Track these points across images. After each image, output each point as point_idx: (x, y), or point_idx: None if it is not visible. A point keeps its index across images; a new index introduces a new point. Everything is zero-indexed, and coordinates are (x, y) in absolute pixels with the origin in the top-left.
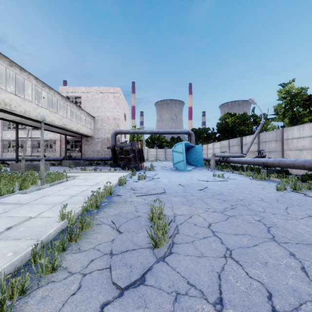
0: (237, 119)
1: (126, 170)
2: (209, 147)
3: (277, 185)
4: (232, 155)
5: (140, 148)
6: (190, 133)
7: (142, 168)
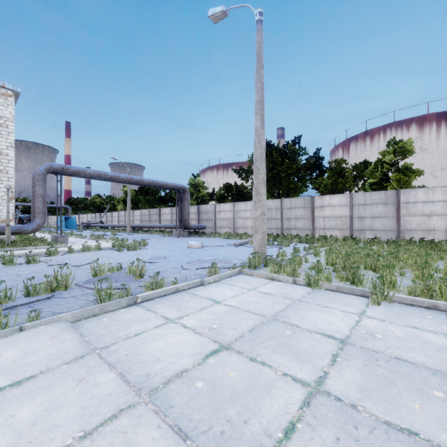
0: (103, 200)
1: None
2: (84, 217)
3: (93, 230)
4: (93, 223)
5: None
6: (68, 208)
7: None
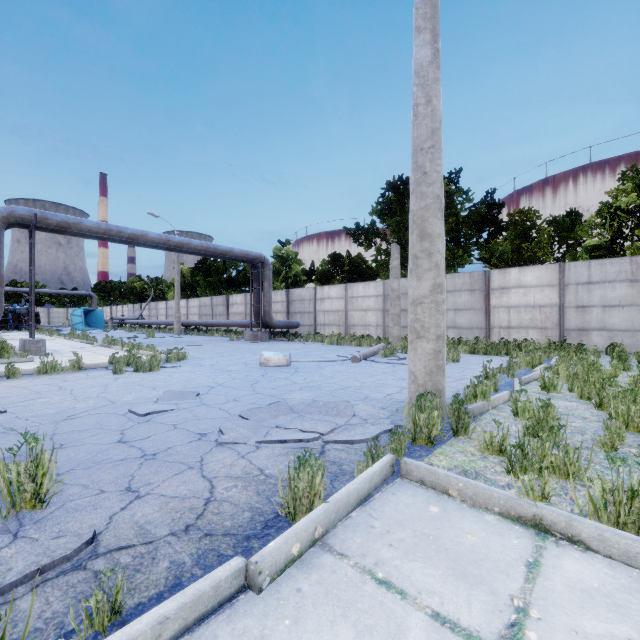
0: (145, 284)
1: (25, 331)
2: (119, 309)
3: (126, 330)
4: (128, 318)
5: (37, 312)
6: (92, 296)
7: (39, 329)
